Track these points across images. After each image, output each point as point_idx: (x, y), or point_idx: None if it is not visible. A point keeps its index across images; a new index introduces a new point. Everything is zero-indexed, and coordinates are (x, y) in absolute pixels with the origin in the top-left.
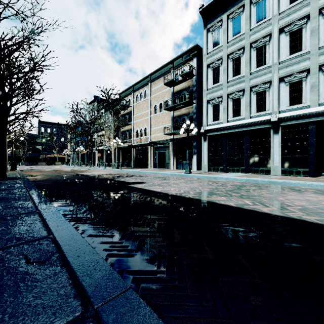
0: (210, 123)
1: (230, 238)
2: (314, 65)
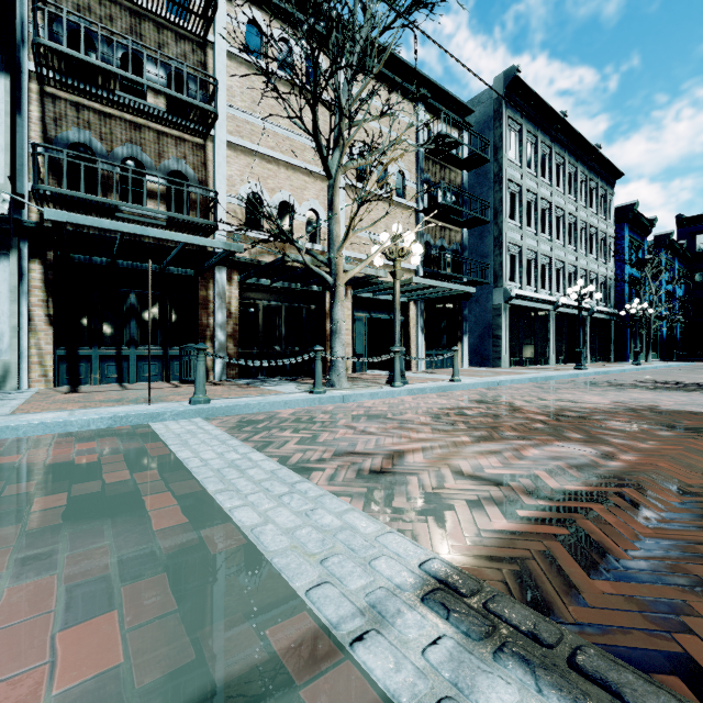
0: (508, 284)
1: None
2: (567, 261)
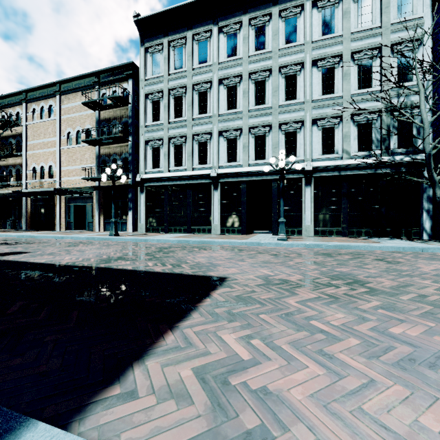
0: (149, 171)
1: (84, 299)
2: (245, 126)
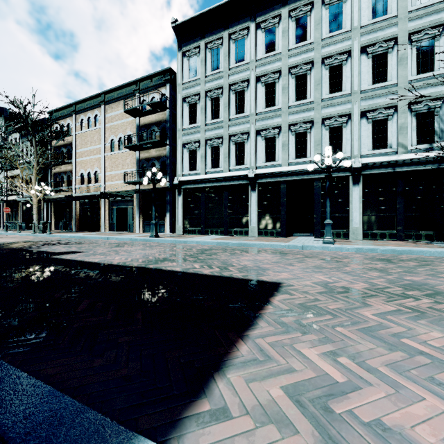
0: (186, 173)
1: (144, 300)
2: (285, 123)
